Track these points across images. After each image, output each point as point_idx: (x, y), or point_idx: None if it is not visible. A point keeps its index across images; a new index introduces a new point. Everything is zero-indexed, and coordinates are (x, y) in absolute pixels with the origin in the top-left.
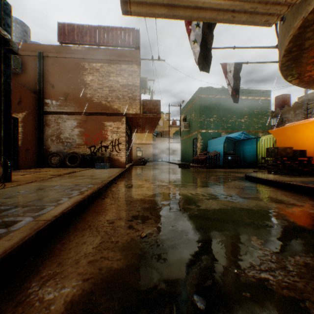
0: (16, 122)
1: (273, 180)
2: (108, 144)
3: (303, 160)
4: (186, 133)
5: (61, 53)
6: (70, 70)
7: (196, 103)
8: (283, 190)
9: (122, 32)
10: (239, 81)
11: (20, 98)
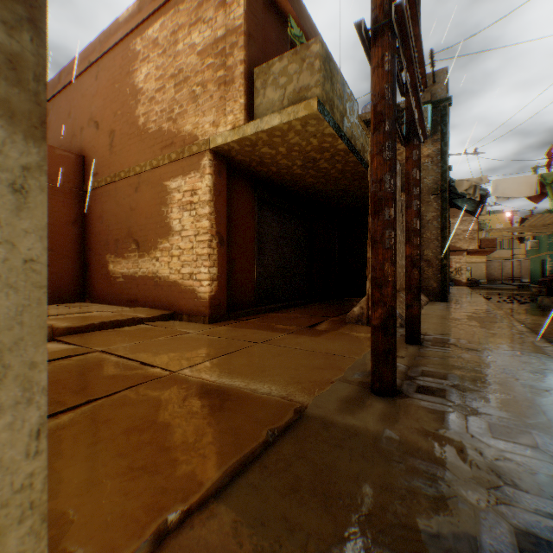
0: None
1: None
2: (451, 271)
3: None
4: (534, 252)
5: None
6: None
7: None
8: None
9: None
10: None
11: None
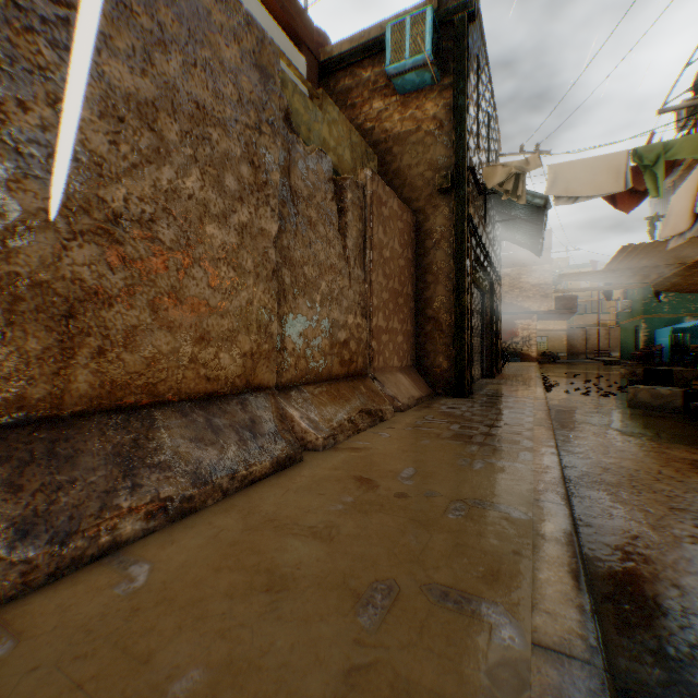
0: None
1: None
2: (518, 341)
3: None
4: (626, 316)
5: None
6: None
7: None
8: None
9: None
10: None
11: None
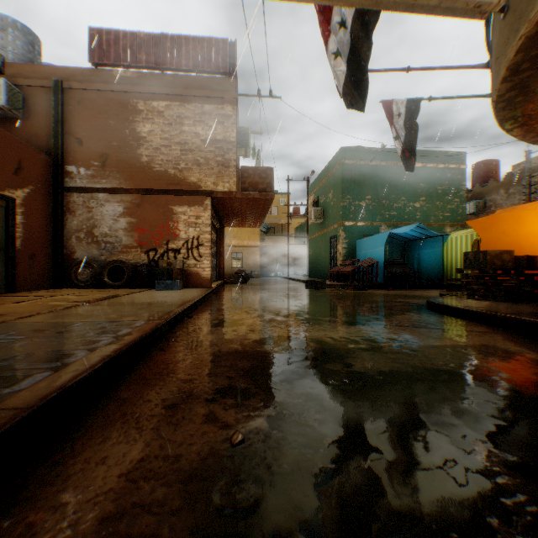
0: (11, 206)
1: (482, 312)
2: (179, 247)
3: (532, 274)
4: (318, 228)
5: (94, 83)
6: (111, 113)
7: (335, 174)
8: (504, 331)
9: (205, 46)
10: (414, 132)
11: (19, 163)
